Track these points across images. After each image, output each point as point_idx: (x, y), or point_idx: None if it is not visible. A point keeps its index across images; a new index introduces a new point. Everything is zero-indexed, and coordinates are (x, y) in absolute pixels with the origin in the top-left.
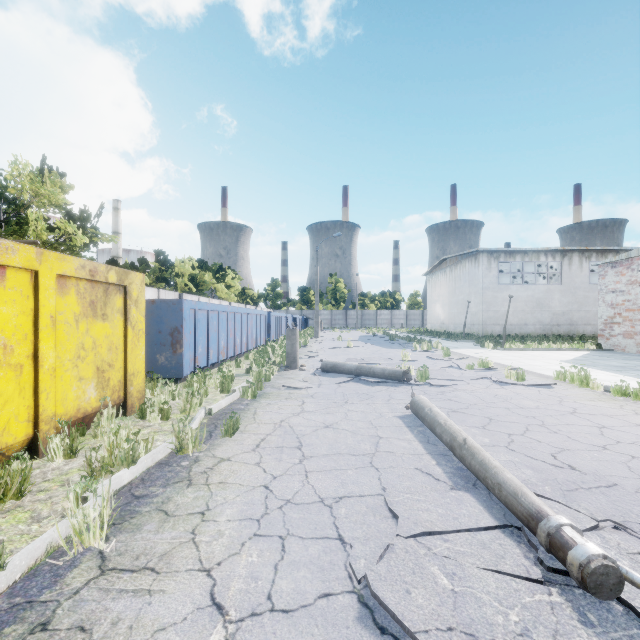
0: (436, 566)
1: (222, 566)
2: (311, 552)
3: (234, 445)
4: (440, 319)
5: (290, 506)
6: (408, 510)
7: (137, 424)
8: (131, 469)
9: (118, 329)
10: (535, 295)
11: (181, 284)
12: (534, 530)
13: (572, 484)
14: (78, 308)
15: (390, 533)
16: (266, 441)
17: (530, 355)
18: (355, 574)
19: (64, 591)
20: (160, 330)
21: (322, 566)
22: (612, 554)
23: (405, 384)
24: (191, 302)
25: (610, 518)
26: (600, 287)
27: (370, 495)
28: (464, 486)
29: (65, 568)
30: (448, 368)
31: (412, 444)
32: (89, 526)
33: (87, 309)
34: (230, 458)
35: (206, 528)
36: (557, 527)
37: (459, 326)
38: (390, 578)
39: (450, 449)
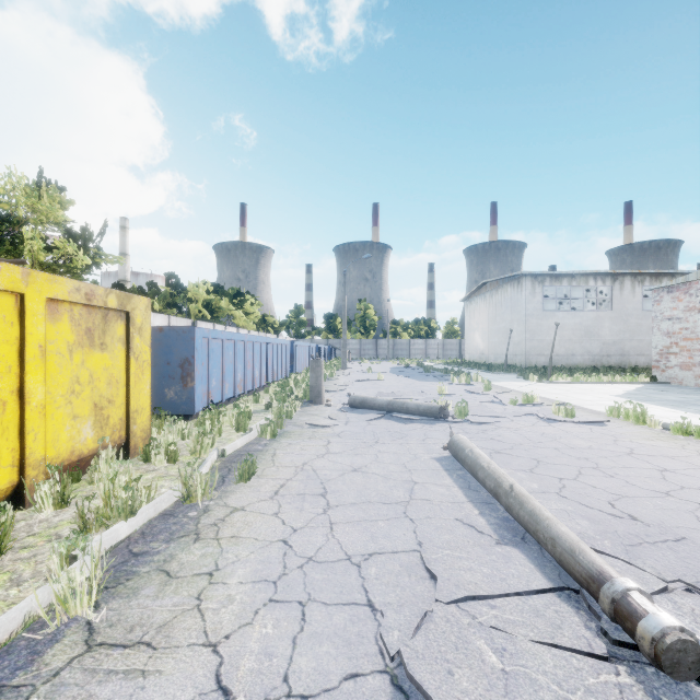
0: (483, 640)
1: (231, 640)
2: (336, 622)
3: (249, 492)
4: (479, 349)
5: (312, 565)
6: (448, 569)
7: (140, 468)
8: (130, 521)
9: (119, 360)
10: (583, 323)
11: (195, 310)
12: (595, 594)
13: (635, 538)
14: (72, 336)
15: (428, 597)
16: (286, 487)
17: (579, 389)
18: (387, 649)
19: (41, 673)
20: (169, 361)
21: (349, 639)
22: (686, 623)
23: (442, 421)
24: (204, 330)
25: (681, 578)
26: (655, 314)
27: (404, 551)
28: (511, 540)
29: (45, 643)
30: (489, 403)
31: (451, 490)
32: (75, 592)
33: (83, 338)
34: (244, 507)
35: (214, 592)
36: (623, 592)
37: (500, 357)
38: (429, 655)
39: (494, 496)
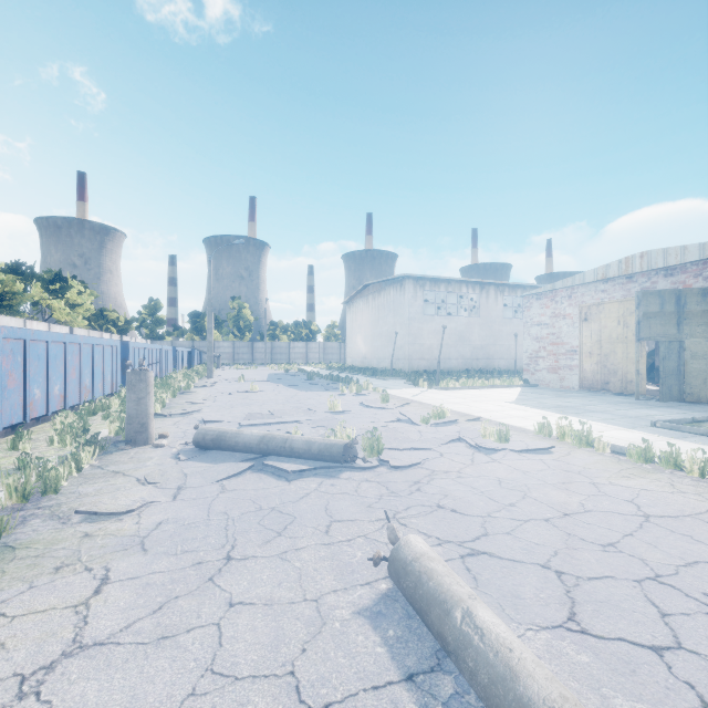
0: None
1: None
2: None
3: None
4: (362, 353)
5: None
6: None
7: None
8: None
9: None
10: (458, 328)
11: None
12: None
13: None
14: None
15: None
16: None
17: (472, 395)
18: None
19: None
20: None
21: None
22: None
23: (348, 467)
24: None
25: None
26: (526, 319)
27: None
28: None
29: None
30: (396, 423)
31: None
32: None
33: None
34: None
35: None
36: None
37: (383, 361)
38: None
39: None
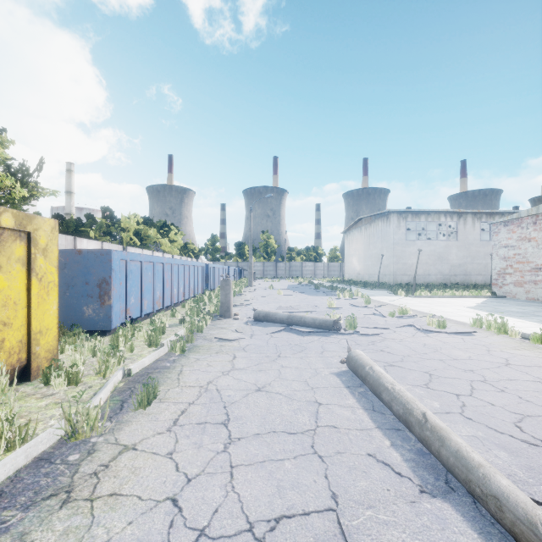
0: None
1: None
2: None
3: (146, 422)
4: (356, 270)
5: None
6: None
7: (38, 392)
8: None
9: (18, 281)
10: (436, 250)
11: (126, 238)
12: None
13: None
14: None
15: None
16: (187, 414)
17: (439, 302)
18: None
19: None
20: (87, 281)
21: None
22: None
23: (335, 333)
24: (121, 253)
25: None
26: (494, 243)
27: (317, 512)
28: (436, 486)
29: None
30: (371, 315)
31: (356, 413)
32: None
33: None
34: (136, 445)
35: None
36: None
37: (373, 276)
38: None
39: (404, 423)
